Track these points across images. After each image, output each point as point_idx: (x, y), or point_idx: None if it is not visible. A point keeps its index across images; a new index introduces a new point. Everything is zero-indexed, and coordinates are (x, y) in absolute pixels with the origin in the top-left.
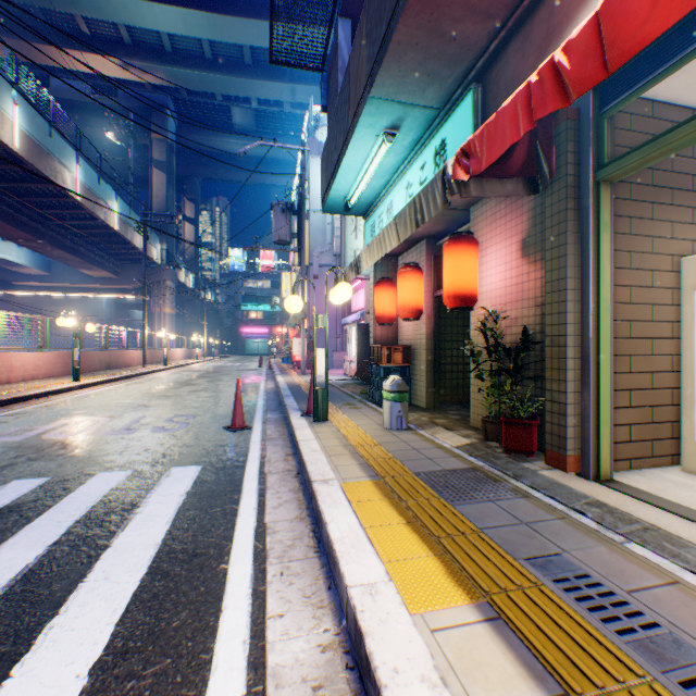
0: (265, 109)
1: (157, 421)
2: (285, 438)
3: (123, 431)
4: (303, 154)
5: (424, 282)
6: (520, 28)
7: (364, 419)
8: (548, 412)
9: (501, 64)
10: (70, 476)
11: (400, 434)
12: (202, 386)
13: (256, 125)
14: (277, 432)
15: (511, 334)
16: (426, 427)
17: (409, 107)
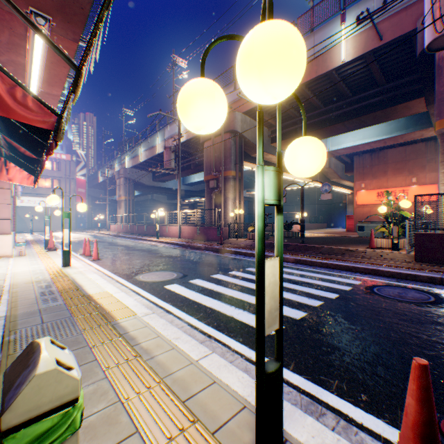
0: None
1: None
2: None
3: None
4: None
5: None
6: None
7: None
8: None
9: None
10: (310, 308)
11: None
12: None
13: None
14: None
15: None
16: None
17: None
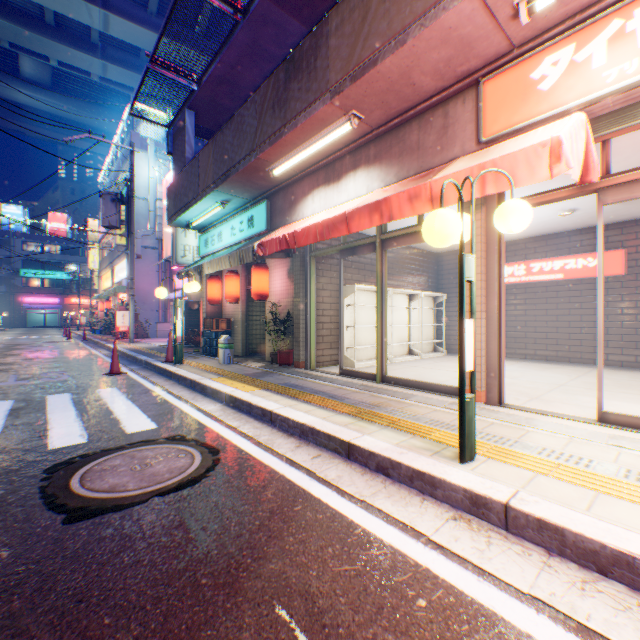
0: (68, 71)
1: (35, 376)
2: (158, 375)
3: (16, 382)
4: (133, 154)
5: (241, 280)
6: (284, 190)
7: (207, 362)
8: (295, 346)
9: (278, 198)
10: (29, 398)
11: (230, 365)
12: (31, 355)
13: (53, 81)
14: (149, 373)
15: (284, 313)
16: (244, 362)
17: (236, 197)
